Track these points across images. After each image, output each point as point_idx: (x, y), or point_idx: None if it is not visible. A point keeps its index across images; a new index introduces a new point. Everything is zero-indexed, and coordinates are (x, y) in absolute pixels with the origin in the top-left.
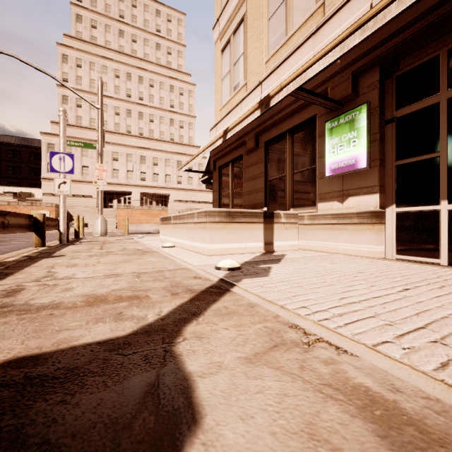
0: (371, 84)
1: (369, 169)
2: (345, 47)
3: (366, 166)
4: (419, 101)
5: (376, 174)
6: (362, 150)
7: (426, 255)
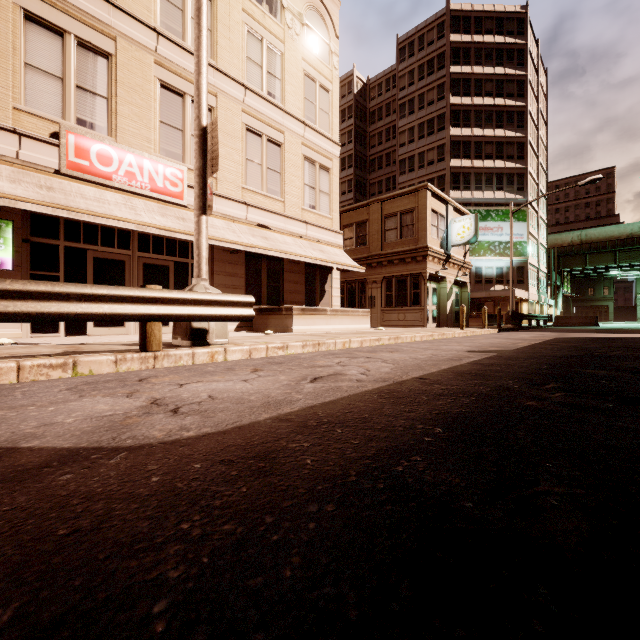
0: (15, 209)
1: (12, 271)
2: (57, 213)
3: (12, 269)
4: (48, 238)
5: (19, 276)
6: (10, 256)
7: (52, 332)
